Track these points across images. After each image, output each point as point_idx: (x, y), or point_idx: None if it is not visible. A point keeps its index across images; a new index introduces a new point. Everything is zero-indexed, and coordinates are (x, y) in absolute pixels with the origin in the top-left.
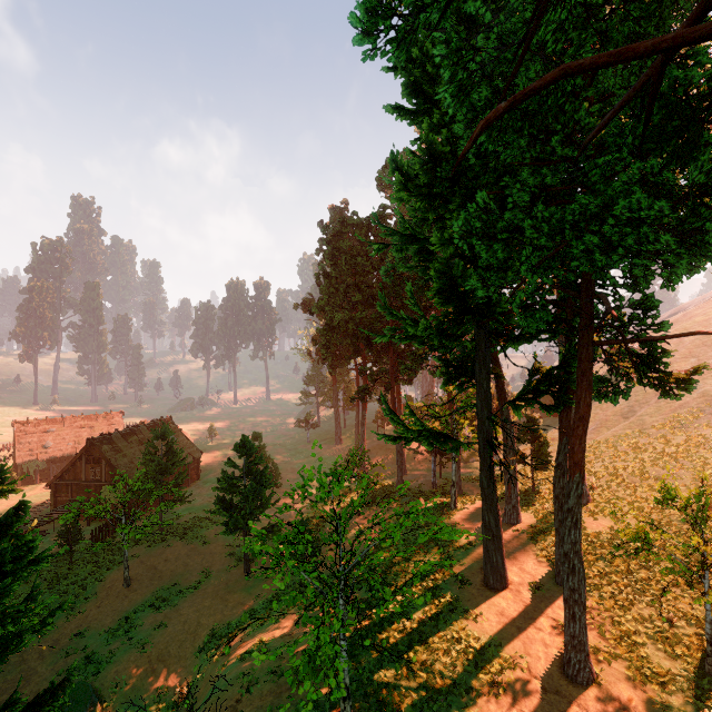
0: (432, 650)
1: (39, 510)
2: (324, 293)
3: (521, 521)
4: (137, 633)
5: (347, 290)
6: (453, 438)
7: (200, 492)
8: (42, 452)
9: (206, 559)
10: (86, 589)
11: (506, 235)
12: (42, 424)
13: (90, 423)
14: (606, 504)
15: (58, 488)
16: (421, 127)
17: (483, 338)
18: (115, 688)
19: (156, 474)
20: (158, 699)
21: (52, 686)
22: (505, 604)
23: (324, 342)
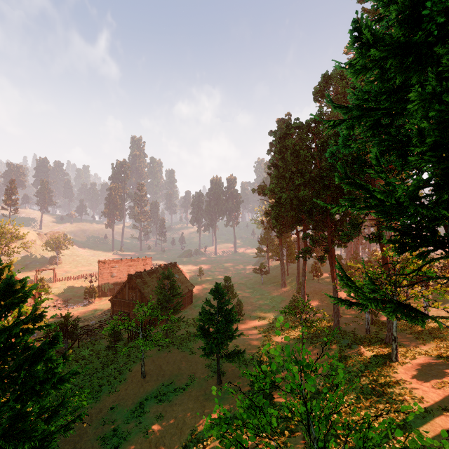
0: None
1: (106, 313)
2: (274, 179)
3: None
4: (145, 419)
5: (292, 176)
6: (421, 312)
7: (192, 313)
8: (111, 279)
9: (192, 366)
10: (121, 374)
11: None
12: (112, 263)
13: (135, 263)
14: None
15: (114, 303)
16: None
17: None
18: None
19: (163, 302)
20: None
21: None
22: None
23: (274, 214)
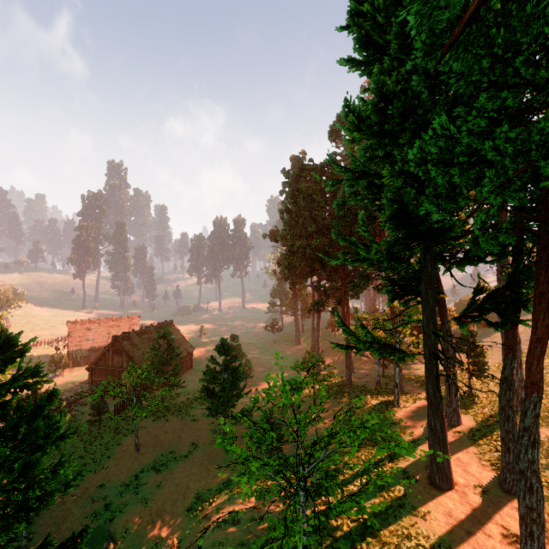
0: (383, 543)
1: (82, 386)
2: (286, 225)
3: (461, 423)
4: (142, 490)
5: (305, 222)
6: (400, 350)
7: (192, 378)
8: (85, 343)
9: (195, 433)
10: (109, 449)
11: (464, 159)
12: (86, 323)
13: (117, 323)
14: (547, 413)
15: (93, 371)
16: (370, 76)
17: (429, 261)
18: (124, 533)
19: (159, 365)
20: (156, 546)
21: (74, 536)
22: (452, 505)
23: (286, 264)
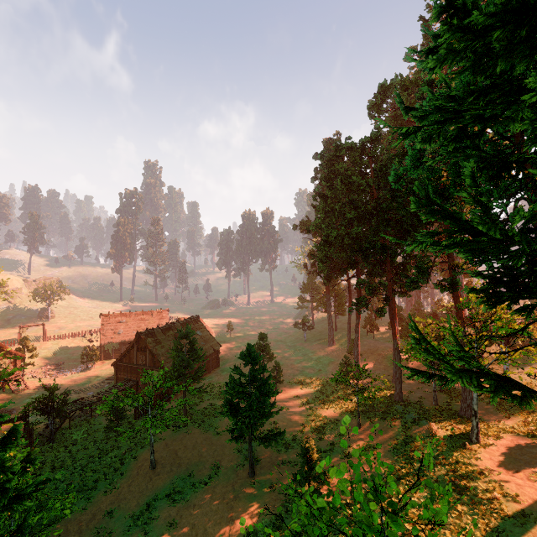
0: None
1: (109, 381)
2: (320, 212)
3: None
4: (152, 528)
5: (342, 208)
6: (529, 389)
7: (218, 379)
8: (116, 336)
9: (217, 451)
10: (123, 464)
11: None
12: (117, 316)
13: (147, 317)
14: None
15: (119, 368)
16: None
17: None
18: None
19: (180, 368)
20: None
21: None
22: None
23: (320, 256)
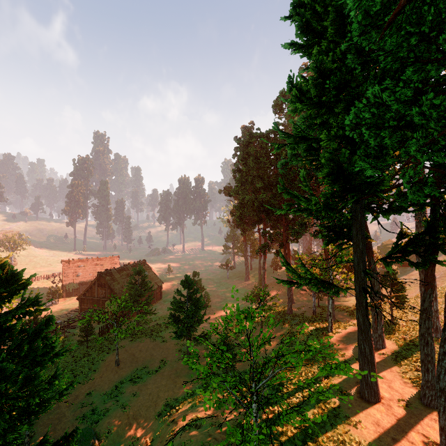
0: None
1: (73, 312)
2: (238, 182)
3: (385, 346)
4: (121, 398)
5: (253, 180)
6: (335, 285)
7: (162, 307)
8: (76, 278)
9: (164, 352)
10: (94, 364)
11: (393, 123)
12: (76, 262)
13: (101, 262)
14: None
15: (82, 301)
16: (309, 57)
17: (359, 210)
18: (107, 433)
19: (135, 296)
20: (132, 444)
21: (66, 435)
22: (379, 416)
23: (238, 214)
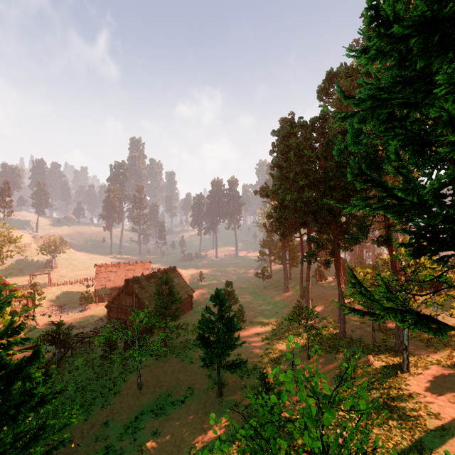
0: None
1: (102, 320)
2: (277, 180)
3: None
4: (140, 435)
5: (295, 177)
6: (443, 323)
7: (192, 319)
8: (108, 283)
9: (191, 376)
10: (116, 385)
11: None
12: (109, 267)
13: (133, 267)
14: None
15: (110, 309)
16: None
17: None
18: None
19: (161, 308)
20: None
21: None
22: None
23: (277, 216)
